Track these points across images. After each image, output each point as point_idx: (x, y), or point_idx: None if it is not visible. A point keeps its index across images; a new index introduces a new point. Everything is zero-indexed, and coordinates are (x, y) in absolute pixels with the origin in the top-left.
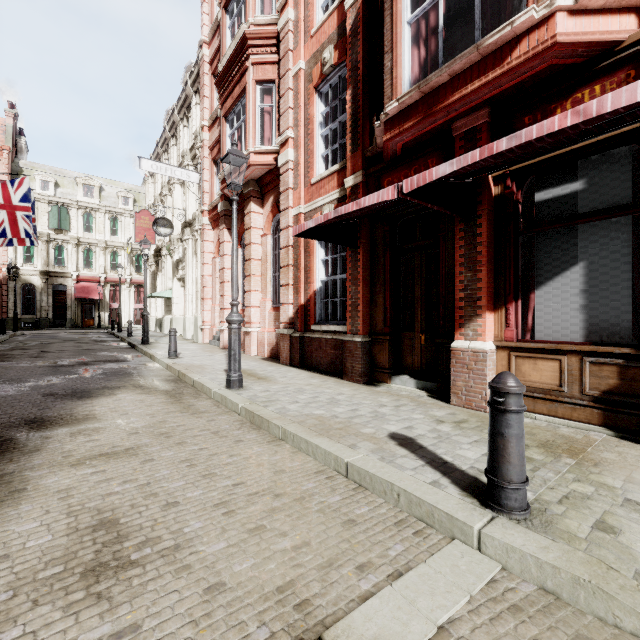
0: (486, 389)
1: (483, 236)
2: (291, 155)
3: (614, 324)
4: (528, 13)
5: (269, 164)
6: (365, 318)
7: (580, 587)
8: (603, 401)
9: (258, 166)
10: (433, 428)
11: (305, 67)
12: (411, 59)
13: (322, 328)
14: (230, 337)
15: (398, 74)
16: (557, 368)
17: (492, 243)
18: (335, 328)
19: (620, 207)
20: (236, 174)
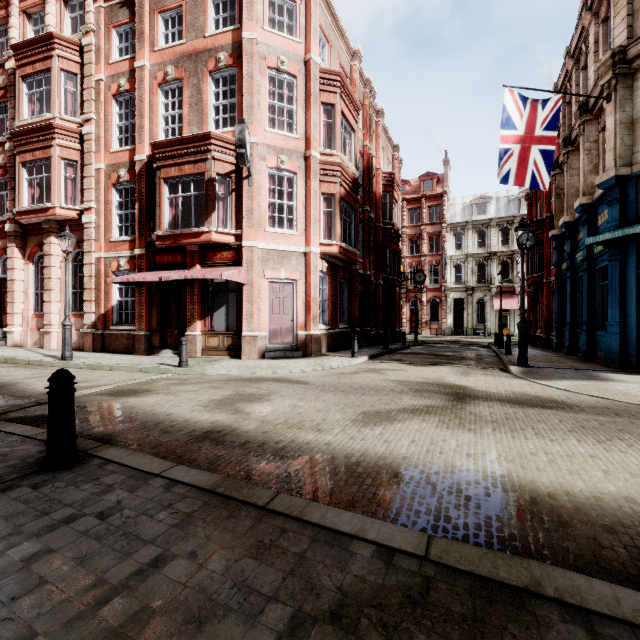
0: (197, 349)
1: (196, 292)
2: (94, 219)
3: (232, 325)
4: (204, 229)
5: (73, 217)
6: (147, 322)
7: (189, 371)
8: (229, 348)
9: (63, 216)
10: (174, 361)
11: (105, 168)
12: (169, 212)
13: (119, 328)
14: (65, 333)
15: (163, 219)
16: (219, 339)
17: (200, 295)
18: (128, 328)
19: (235, 289)
20: (39, 215)
